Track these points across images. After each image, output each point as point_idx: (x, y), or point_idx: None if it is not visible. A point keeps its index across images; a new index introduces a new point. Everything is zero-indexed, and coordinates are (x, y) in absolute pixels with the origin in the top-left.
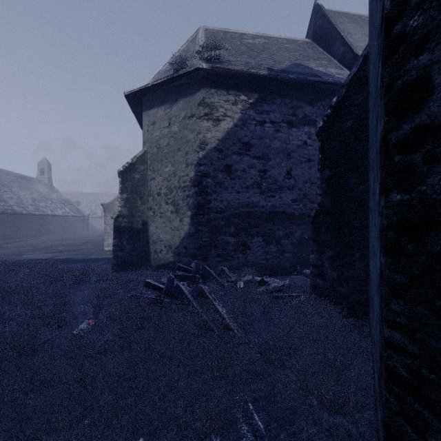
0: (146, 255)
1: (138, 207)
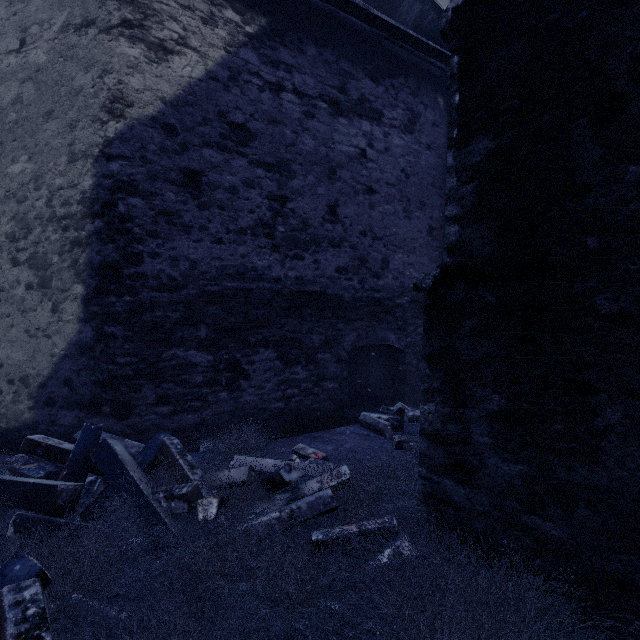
0: None
1: None
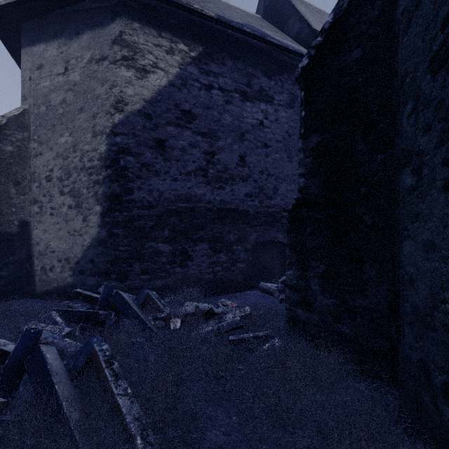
0: (27, 275)
1: (10, 199)
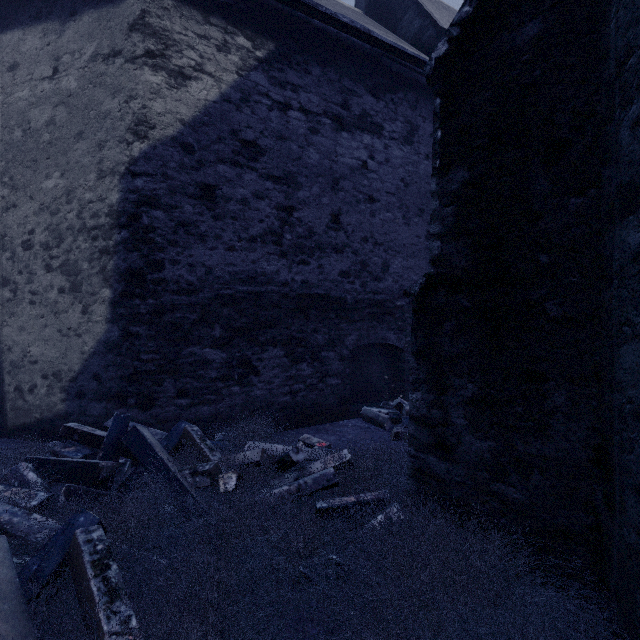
0: None
1: None
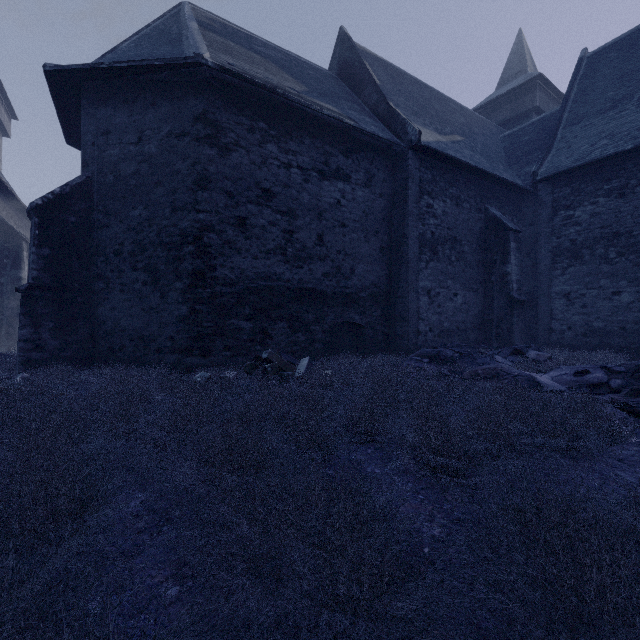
0: None
1: None
